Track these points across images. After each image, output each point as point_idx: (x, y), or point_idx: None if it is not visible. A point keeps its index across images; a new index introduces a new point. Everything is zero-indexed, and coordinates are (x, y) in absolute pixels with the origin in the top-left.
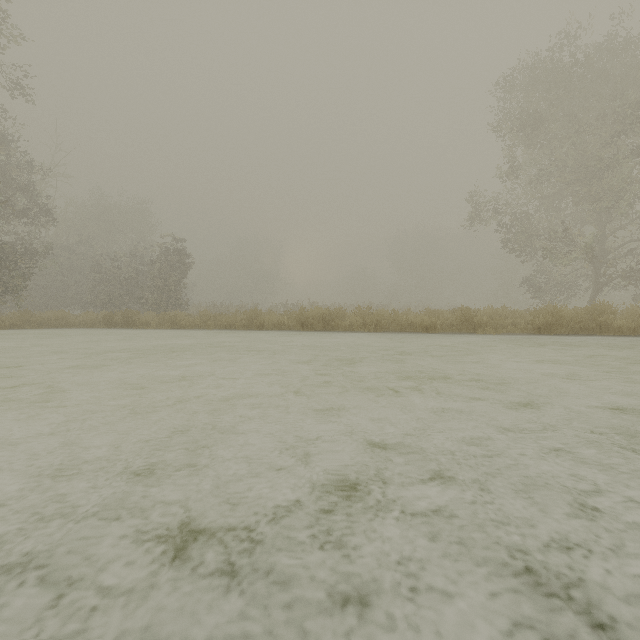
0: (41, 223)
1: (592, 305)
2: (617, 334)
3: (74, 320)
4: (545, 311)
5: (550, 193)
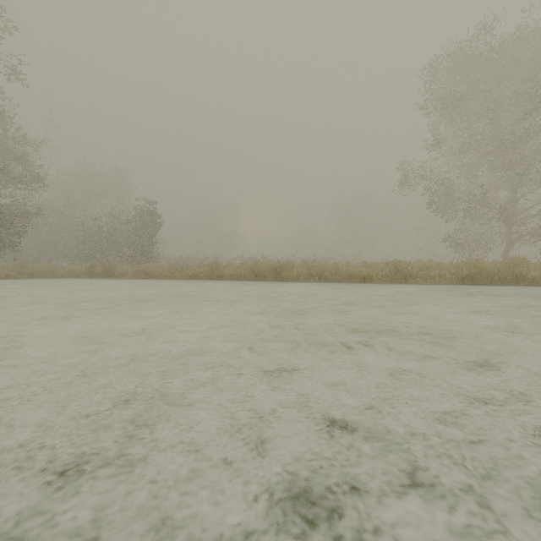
0: (33, 188)
1: (509, 259)
2: (531, 284)
3: (61, 271)
4: (468, 264)
5: (469, 162)
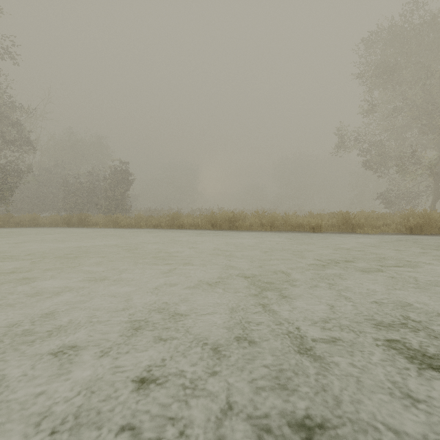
0: (24, 150)
1: None
2: None
3: (44, 221)
4: (414, 214)
5: (398, 125)
